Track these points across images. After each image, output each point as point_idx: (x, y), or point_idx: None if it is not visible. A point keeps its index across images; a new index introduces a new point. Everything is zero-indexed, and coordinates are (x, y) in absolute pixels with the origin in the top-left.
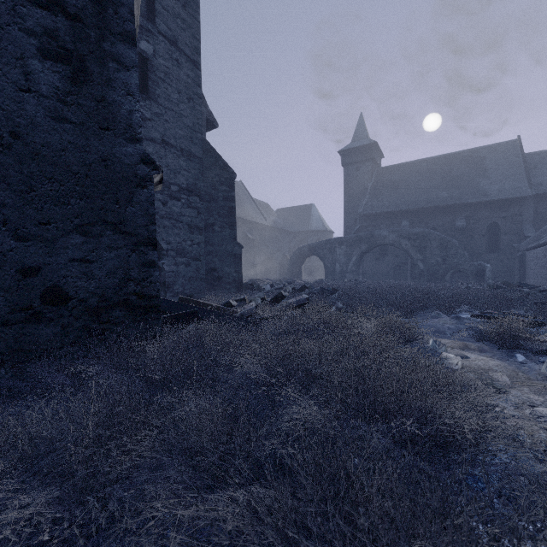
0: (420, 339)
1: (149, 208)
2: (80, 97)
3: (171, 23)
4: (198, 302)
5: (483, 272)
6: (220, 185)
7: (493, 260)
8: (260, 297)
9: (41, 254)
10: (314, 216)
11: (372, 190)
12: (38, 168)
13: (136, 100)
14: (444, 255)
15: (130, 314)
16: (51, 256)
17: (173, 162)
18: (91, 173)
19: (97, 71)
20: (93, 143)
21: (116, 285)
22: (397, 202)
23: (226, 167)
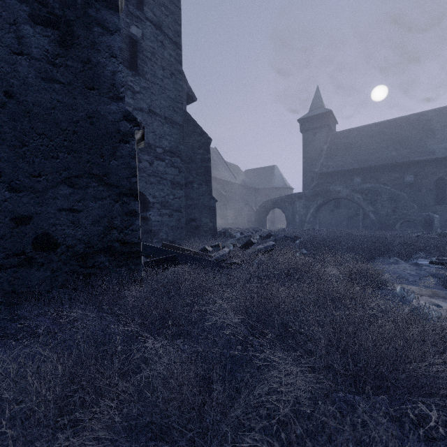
0: (386, 286)
1: (131, 162)
2: (68, 59)
3: (156, 10)
4: (178, 248)
5: (431, 222)
6: (198, 148)
7: (440, 211)
8: (232, 243)
9: (32, 204)
10: (276, 175)
11: (327, 151)
12: (30, 125)
13: (119, 62)
14: (393, 207)
15: (113, 259)
16: (42, 206)
17: (158, 129)
18: (78, 130)
19: (83, 35)
20: (80, 101)
21: (101, 232)
22: (350, 161)
23: (203, 133)
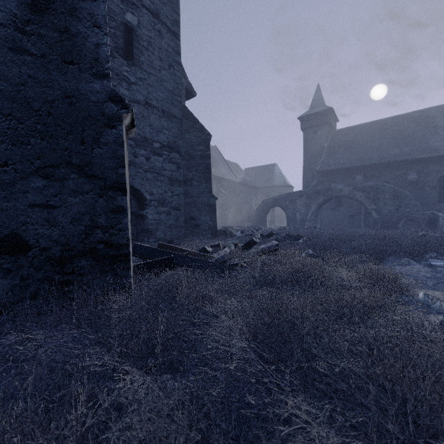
0: (406, 291)
1: (118, 150)
2: (41, 26)
3: None
4: (176, 248)
5: (435, 220)
6: (197, 145)
7: (443, 209)
8: (233, 243)
9: None
10: (276, 174)
11: (328, 149)
12: None
13: (103, 33)
14: (396, 205)
15: (97, 264)
16: (9, 201)
17: (156, 122)
18: (54, 111)
19: None
20: (56, 77)
21: (82, 232)
22: (351, 159)
23: (202, 129)
